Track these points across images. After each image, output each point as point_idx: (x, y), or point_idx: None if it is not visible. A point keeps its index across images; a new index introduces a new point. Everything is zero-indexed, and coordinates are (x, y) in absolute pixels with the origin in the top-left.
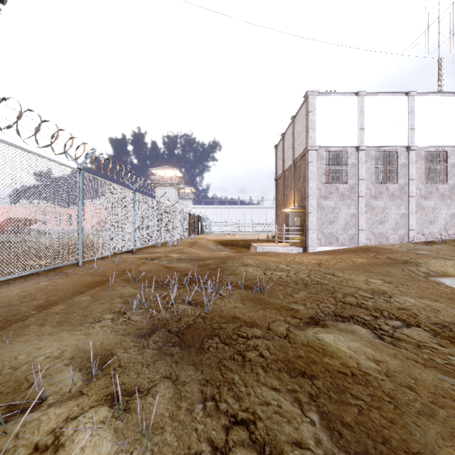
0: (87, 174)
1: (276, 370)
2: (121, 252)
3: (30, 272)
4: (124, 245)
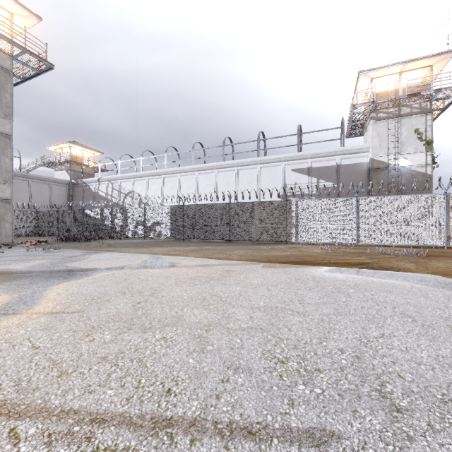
0: None
1: (343, 255)
2: None
3: (404, 245)
4: None
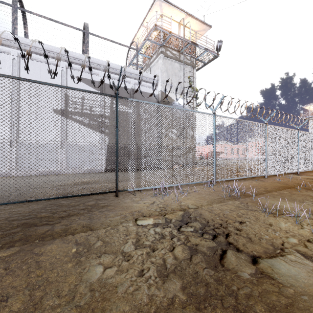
0: (269, 125)
1: None
2: (288, 172)
3: (247, 177)
4: (290, 168)
